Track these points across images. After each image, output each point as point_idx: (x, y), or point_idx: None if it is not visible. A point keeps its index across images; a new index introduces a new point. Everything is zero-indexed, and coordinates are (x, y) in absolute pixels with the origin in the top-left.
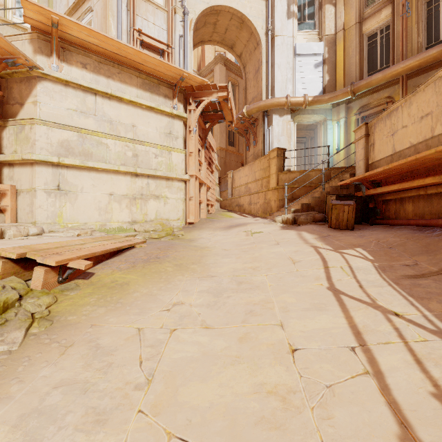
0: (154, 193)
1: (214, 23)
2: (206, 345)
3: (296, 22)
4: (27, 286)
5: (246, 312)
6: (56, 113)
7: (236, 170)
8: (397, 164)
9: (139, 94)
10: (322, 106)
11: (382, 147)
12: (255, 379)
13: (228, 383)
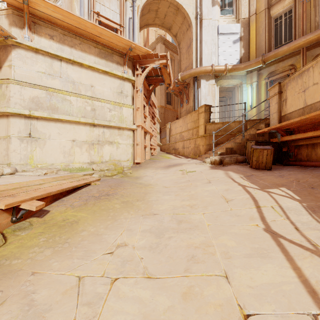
0: (108, 139)
1: (156, 10)
2: (147, 303)
3: (219, 9)
4: None
5: (188, 258)
6: (28, 75)
7: (173, 122)
8: (315, 114)
9: (96, 61)
10: (238, 73)
11: (294, 102)
12: None
13: None
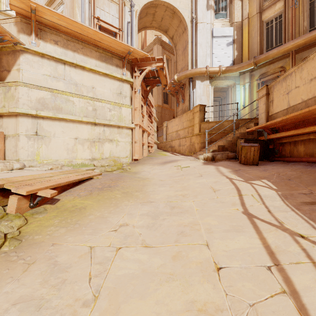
0: (108, 137)
1: (153, 13)
2: (145, 263)
3: (213, 12)
4: (3, 211)
5: (178, 233)
6: (35, 78)
7: (169, 121)
8: (293, 115)
9: (97, 64)
10: (232, 74)
11: (280, 103)
12: (186, 296)
13: (163, 300)
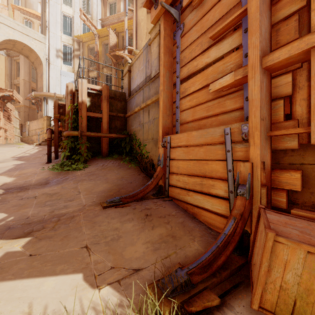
0: None
1: (13, 44)
2: None
3: (62, 60)
4: None
5: None
6: None
7: (31, 122)
8: None
9: None
10: None
11: None
12: None
13: None
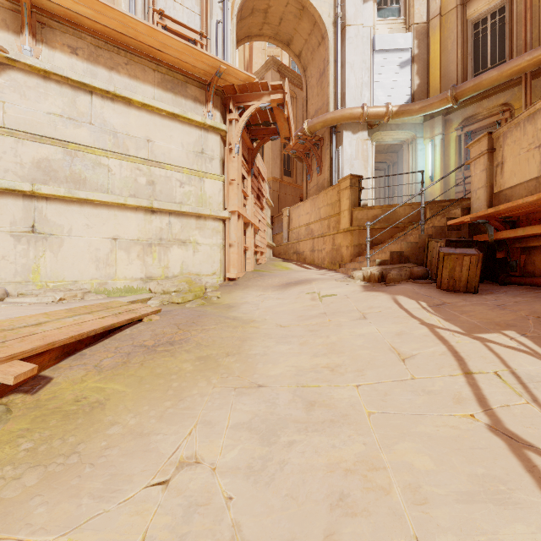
0: (178, 236)
1: (265, 10)
2: None
3: (375, 7)
4: None
5: (332, 500)
6: (31, 119)
7: (294, 207)
8: None
9: (156, 95)
10: (410, 119)
11: (519, 167)
12: None
13: None
